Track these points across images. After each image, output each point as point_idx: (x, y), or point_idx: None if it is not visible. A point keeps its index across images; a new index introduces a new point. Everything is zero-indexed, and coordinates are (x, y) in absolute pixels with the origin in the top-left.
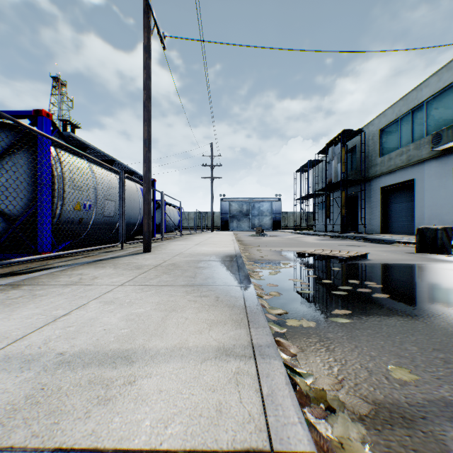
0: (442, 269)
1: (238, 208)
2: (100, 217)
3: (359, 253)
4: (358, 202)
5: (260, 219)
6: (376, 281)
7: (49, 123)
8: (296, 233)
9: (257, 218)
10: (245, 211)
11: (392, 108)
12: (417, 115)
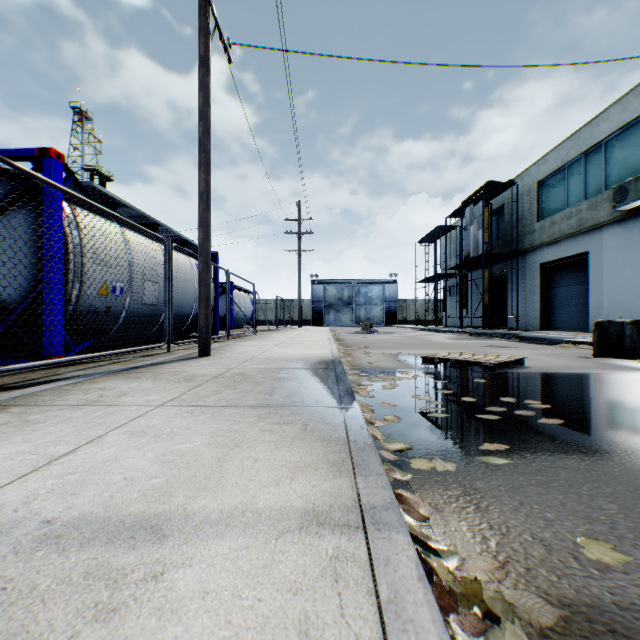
0: (634, 381)
1: (336, 294)
2: (136, 306)
3: (513, 357)
4: (507, 285)
5: (367, 310)
6: (541, 399)
7: (61, 168)
8: (419, 330)
9: (363, 308)
10: (347, 299)
11: (556, 151)
12: (593, 160)
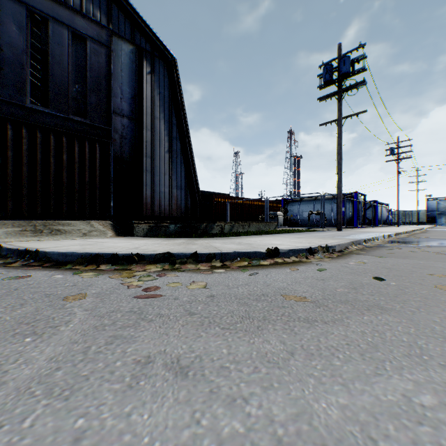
0: None
1: (445, 206)
2: (380, 219)
3: None
4: None
5: None
6: None
7: (377, 202)
8: None
9: None
10: None
11: None
12: None
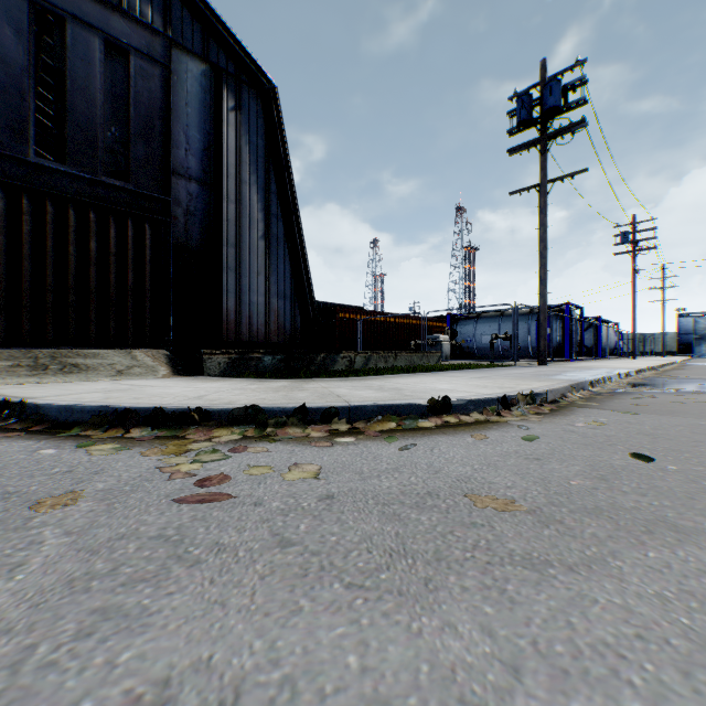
0: None
1: None
2: (604, 346)
3: None
4: None
5: None
6: None
7: (600, 319)
8: None
9: None
10: None
11: None
12: None
